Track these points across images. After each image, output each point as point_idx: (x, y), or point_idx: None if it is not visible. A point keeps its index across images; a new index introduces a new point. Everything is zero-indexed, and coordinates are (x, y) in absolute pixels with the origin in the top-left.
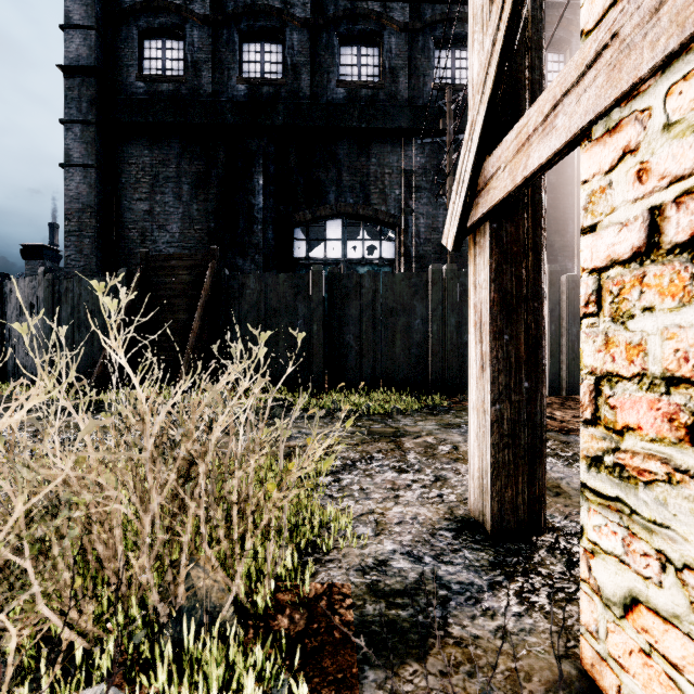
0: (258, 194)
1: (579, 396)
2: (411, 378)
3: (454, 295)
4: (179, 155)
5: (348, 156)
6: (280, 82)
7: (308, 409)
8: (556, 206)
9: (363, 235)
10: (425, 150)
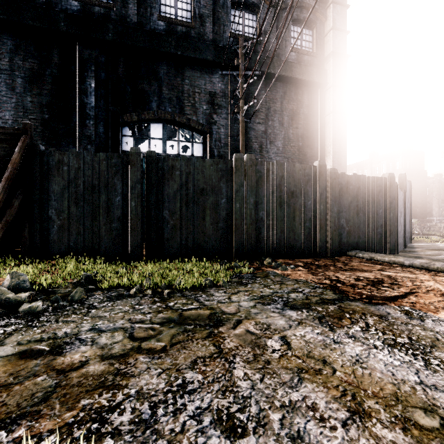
0: (90, 95)
1: (338, 257)
2: (218, 248)
3: (253, 179)
4: (12, 51)
5: (167, 75)
6: (110, 6)
7: (120, 284)
8: (308, 129)
9: (179, 137)
10: (225, 79)
